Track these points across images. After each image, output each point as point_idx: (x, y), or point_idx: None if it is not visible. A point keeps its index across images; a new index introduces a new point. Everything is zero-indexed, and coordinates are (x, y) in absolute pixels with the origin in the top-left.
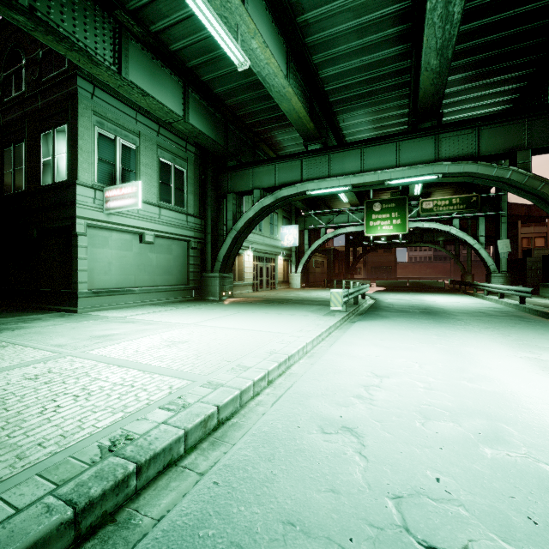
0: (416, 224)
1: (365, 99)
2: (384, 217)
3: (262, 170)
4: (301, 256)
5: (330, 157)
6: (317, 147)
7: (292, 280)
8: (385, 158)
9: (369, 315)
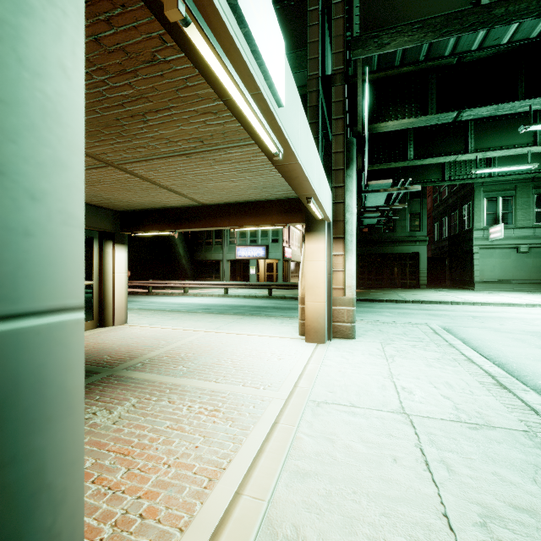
0: None
1: None
2: None
3: None
4: None
5: None
6: None
7: None
8: None
9: None
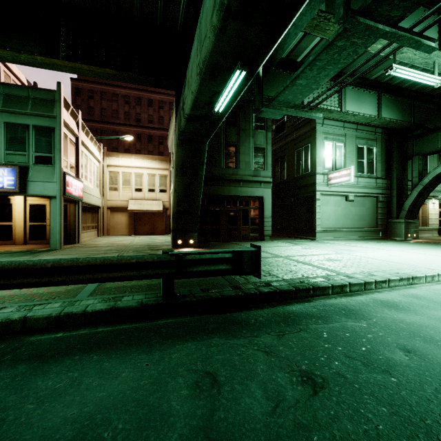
0: None
1: None
2: None
3: None
4: None
5: None
6: None
7: None
8: None
9: None
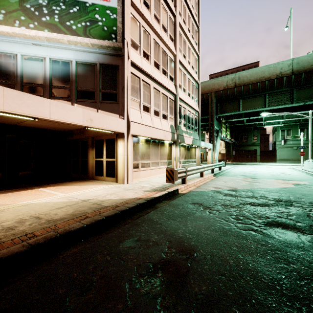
0: None
1: None
2: None
3: None
4: None
5: None
6: None
7: None
8: None
9: None
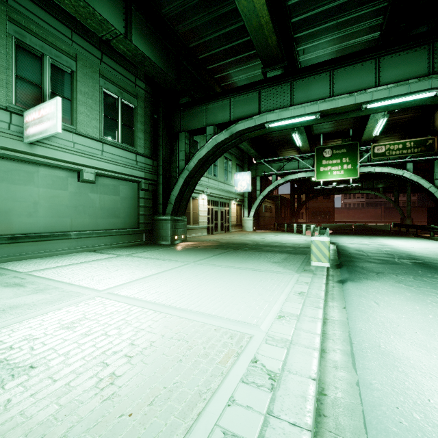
0: (367, 168)
1: (333, 18)
2: (335, 162)
3: (215, 105)
4: (253, 202)
5: (292, 84)
6: (278, 72)
7: (245, 223)
8: (361, 79)
9: (353, 268)
